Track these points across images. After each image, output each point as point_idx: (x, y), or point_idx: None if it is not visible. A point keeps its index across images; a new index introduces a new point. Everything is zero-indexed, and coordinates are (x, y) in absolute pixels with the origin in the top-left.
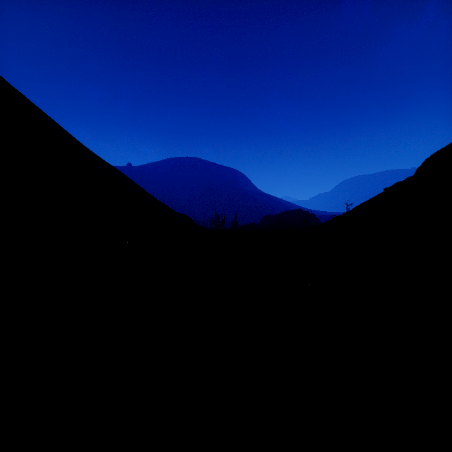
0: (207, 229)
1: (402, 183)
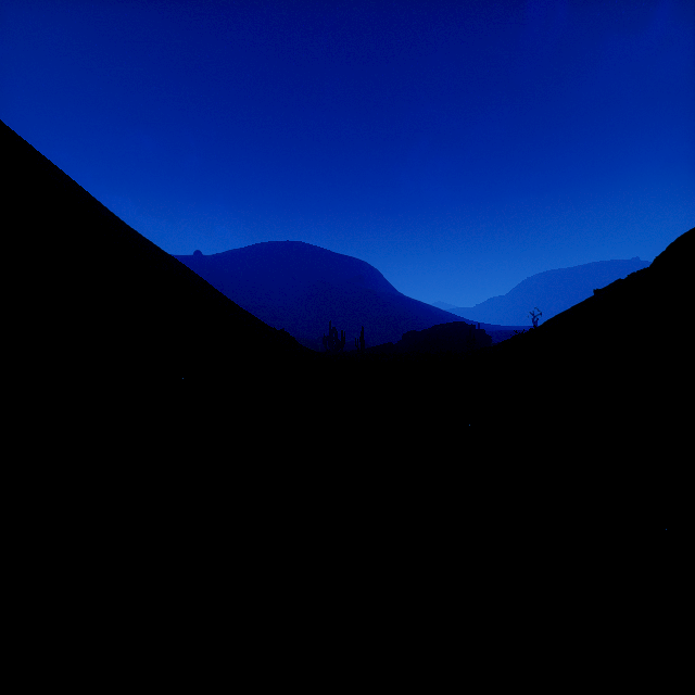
0: (318, 353)
1: (625, 282)
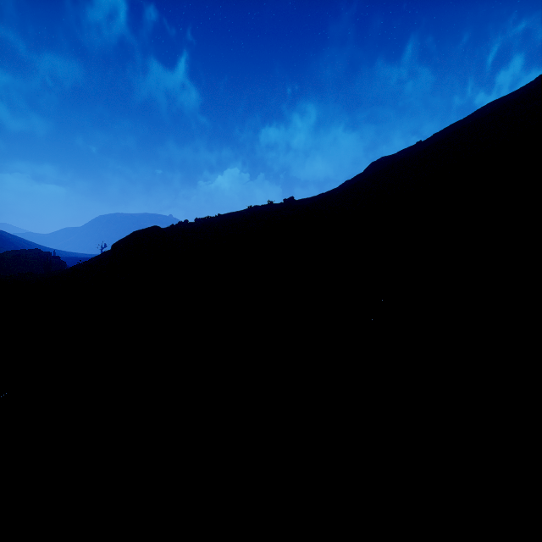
0: None
1: None
